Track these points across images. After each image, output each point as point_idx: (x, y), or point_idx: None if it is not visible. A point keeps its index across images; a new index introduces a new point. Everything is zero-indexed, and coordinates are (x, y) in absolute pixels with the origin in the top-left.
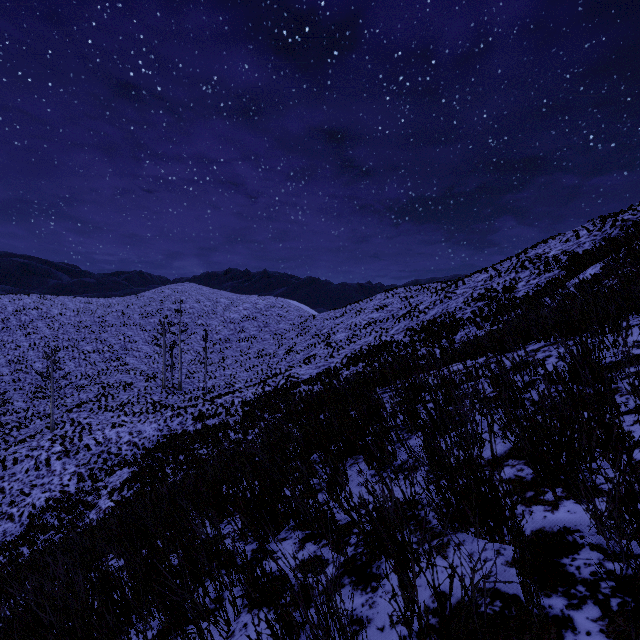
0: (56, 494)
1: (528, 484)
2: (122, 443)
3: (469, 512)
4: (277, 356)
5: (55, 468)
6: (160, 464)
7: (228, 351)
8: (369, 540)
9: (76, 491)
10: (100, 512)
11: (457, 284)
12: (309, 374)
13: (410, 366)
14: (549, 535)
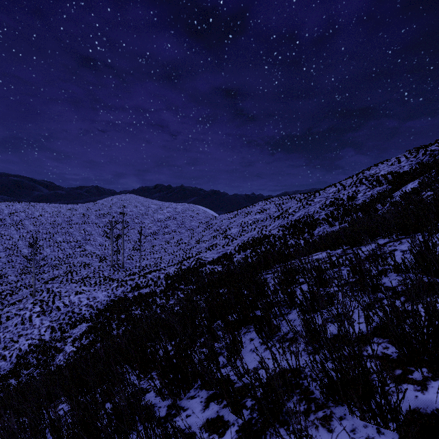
0: (36, 341)
1: (395, 362)
2: (82, 305)
3: (355, 398)
4: (190, 244)
5: (35, 323)
6: (108, 321)
7: (156, 241)
8: (263, 411)
9: (50, 339)
10: (66, 355)
11: (315, 195)
12: (212, 257)
13: (285, 254)
14: (424, 417)
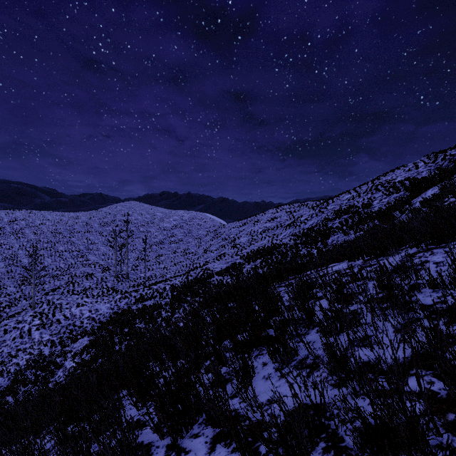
0: (35, 356)
1: (445, 402)
2: (84, 318)
3: None
4: (197, 254)
5: (34, 336)
6: (110, 335)
7: (162, 250)
8: None
9: (49, 354)
10: (65, 371)
11: (328, 202)
12: (220, 267)
13: (300, 265)
14: None
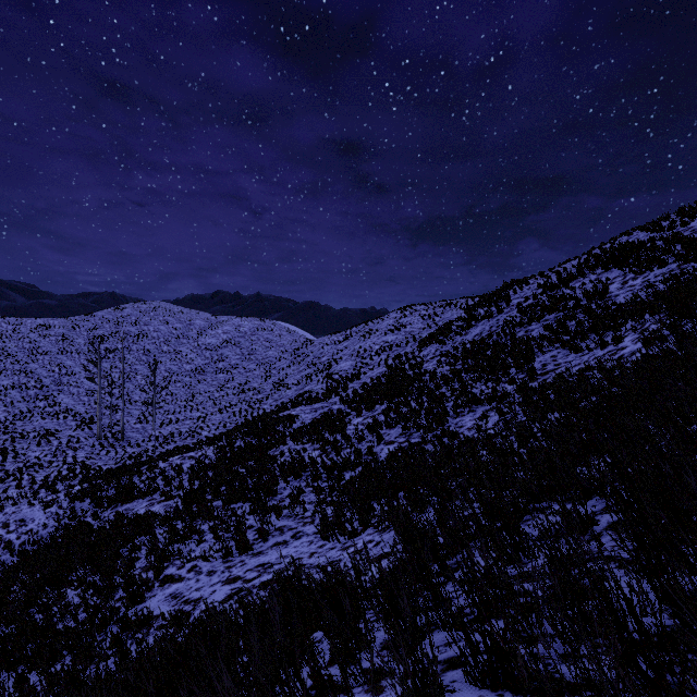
0: None
1: None
2: None
3: None
4: (262, 392)
5: None
6: None
7: (201, 385)
8: None
9: None
10: None
11: (506, 293)
12: (301, 421)
13: None
14: None
